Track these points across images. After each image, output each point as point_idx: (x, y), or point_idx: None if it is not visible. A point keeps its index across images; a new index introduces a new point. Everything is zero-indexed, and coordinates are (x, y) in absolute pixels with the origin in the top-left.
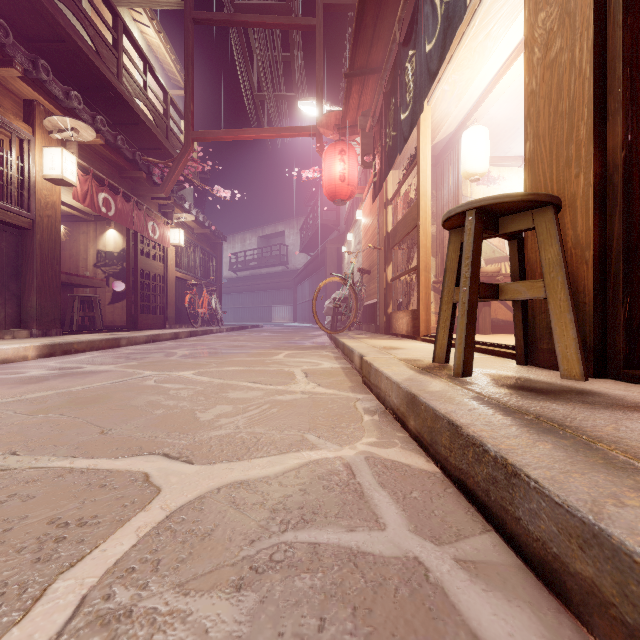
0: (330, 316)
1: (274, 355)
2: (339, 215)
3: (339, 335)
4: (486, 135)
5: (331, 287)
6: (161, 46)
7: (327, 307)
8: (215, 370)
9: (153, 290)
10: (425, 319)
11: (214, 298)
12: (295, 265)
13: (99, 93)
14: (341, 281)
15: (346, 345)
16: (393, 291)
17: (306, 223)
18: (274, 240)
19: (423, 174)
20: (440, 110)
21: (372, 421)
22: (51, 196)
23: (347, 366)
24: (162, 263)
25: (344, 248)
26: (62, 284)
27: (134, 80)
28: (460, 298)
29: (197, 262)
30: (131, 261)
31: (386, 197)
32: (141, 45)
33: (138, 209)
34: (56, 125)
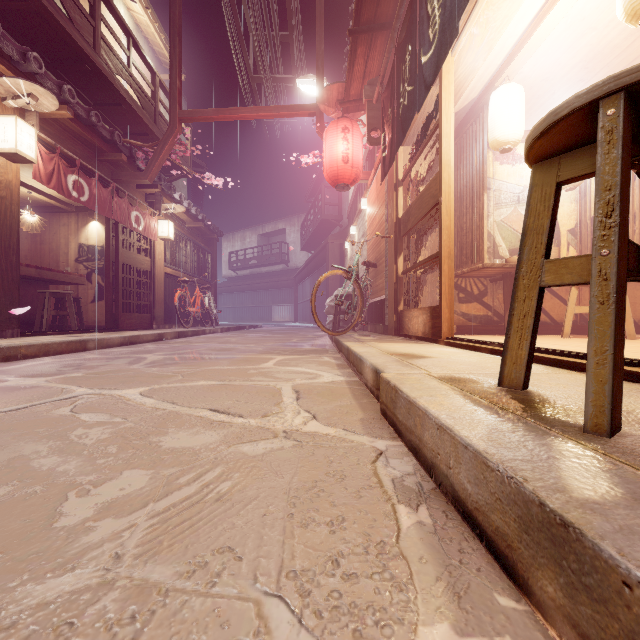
0: (332, 315)
1: (263, 362)
2: (341, 210)
3: (342, 337)
4: (521, 94)
5: (333, 285)
6: (149, 23)
7: (328, 305)
8: (175, 386)
9: (138, 287)
10: (448, 318)
11: (208, 296)
12: (296, 263)
13: (74, 66)
14: (344, 274)
15: (352, 350)
16: (404, 286)
17: (307, 219)
18: (274, 238)
19: (446, 139)
20: (465, 64)
21: (420, 532)
22: (5, 174)
23: (354, 379)
24: (149, 258)
25: (347, 243)
26: (34, 279)
27: (115, 54)
28: (594, 270)
29: (190, 258)
30: (111, 254)
31: (396, 177)
32: (128, 23)
33: (118, 196)
34: (9, 90)
